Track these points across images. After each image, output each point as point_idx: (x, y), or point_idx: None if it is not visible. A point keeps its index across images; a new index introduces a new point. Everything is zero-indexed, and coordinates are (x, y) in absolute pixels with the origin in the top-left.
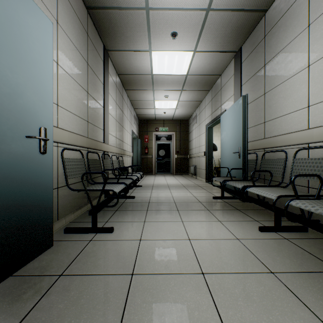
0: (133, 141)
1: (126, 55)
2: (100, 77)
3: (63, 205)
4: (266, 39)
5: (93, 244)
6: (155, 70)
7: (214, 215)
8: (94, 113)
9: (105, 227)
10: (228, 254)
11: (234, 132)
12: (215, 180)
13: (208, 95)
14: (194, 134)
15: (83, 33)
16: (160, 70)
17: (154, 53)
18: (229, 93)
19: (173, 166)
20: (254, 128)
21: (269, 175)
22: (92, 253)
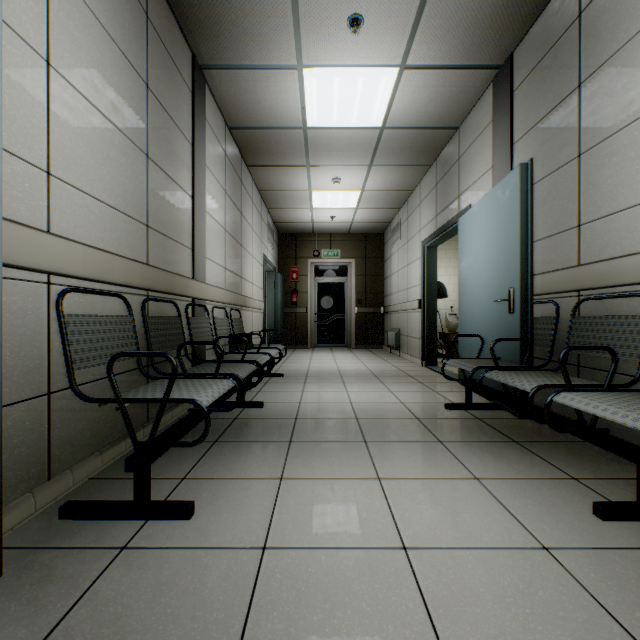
0: (268, 278)
1: (245, 80)
2: (182, 126)
3: (68, 436)
4: (583, 20)
5: (126, 565)
6: (311, 118)
7: (458, 459)
8: (165, 207)
9: (172, 501)
10: (534, 616)
11: (497, 253)
12: (442, 361)
13: (428, 175)
14: (394, 263)
15: (134, 8)
16: (323, 117)
17: (309, 73)
18: (481, 166)
19: (350, 331)
20: (549, 243)
21: (593, 356)
22: (112, 604)
